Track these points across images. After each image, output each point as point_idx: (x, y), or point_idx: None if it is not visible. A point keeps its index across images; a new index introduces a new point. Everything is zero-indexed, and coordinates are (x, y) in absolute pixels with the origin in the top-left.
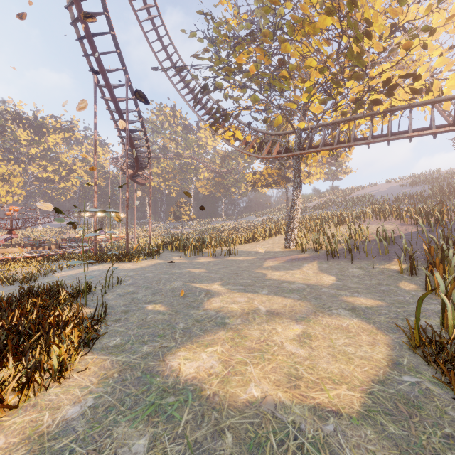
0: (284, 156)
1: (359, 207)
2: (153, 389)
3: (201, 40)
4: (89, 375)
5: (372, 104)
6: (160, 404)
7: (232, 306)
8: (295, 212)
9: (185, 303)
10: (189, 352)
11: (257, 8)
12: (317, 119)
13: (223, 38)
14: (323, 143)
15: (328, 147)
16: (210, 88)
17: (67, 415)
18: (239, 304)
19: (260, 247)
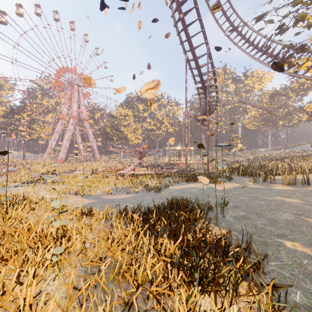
0: None
1: None
2: None
3: None
4: None
5: None
6: None
7: None
8: None
9: None
10: None
11: None
12: None
13: None
14: None
15: None
16: (287, 25)
17: None
18: None
19: None
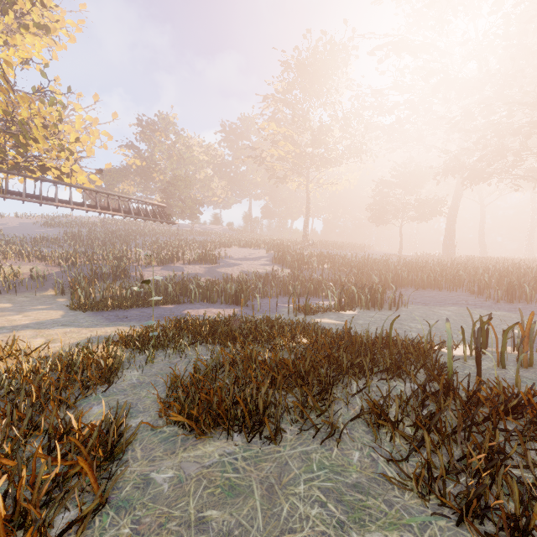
0: None
1: None
2: None
3: None
4: None
5: (28, 171)
6: None
7: None
8: None
9: None
10: None
11: None
12: None
13: None
14: None
15: None
16: None
17: None
18: None
19: None
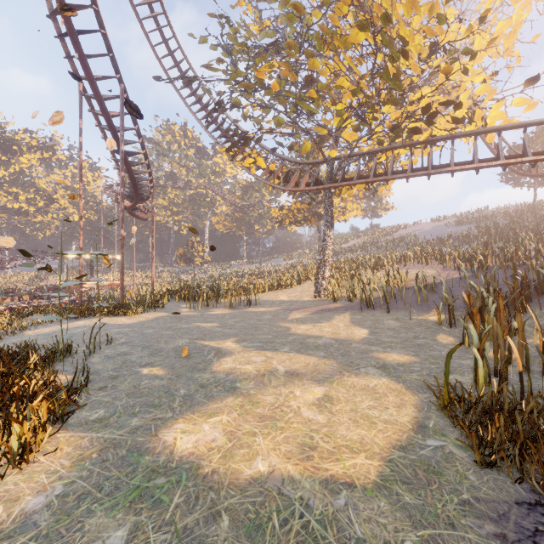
0: (314, 189)
1: (400, 249)
2: (140, 469)
3: (214, 48)
4: (61, 457)
5: (412, 132)
6: (146, 488)
7: (245, 366)
8: (326, 254)
9: (190, 364)
10: (188, 423)
11: (282, 13)
12: (350, 147)
13: (241, 46)
14: (358, 176)
15: (363, 180)
16: (225, 105)
17: (28, 508)
18: (255, 364)
19: (283, 296)
